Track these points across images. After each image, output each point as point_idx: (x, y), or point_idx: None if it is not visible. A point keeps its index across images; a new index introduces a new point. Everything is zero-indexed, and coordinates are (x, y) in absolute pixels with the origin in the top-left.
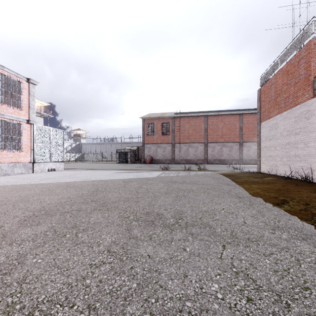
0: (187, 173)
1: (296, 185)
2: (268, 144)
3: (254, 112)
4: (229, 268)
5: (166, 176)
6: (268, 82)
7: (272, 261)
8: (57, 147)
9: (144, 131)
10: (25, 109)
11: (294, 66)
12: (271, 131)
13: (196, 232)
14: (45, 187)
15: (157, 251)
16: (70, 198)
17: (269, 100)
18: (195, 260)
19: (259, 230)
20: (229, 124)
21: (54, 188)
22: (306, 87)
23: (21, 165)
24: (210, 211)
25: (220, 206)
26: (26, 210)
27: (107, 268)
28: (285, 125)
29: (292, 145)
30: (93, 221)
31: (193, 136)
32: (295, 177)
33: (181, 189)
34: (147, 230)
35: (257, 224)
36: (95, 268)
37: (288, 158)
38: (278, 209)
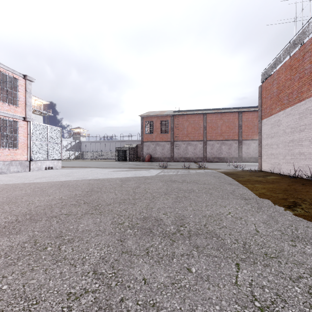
0: (187, 171)
1: (302, 185)
2: (270, 142)
3: (254, 110)
4: (250, 301)
5: (165, 175)
6: (270, 78)
7: (304, 290)
8: (55, 145)
9: (143, 129)
10: (21, 106)
11: (298, 60)
12: (273, 128)
13: (201, 244)
14: (38, 187)
15: (155, 272)
16: (62, 200)
17: (271, 97)
18: (203, 287)
19: (277, 241)
20: (228, 122)
21: (47, 188)
22: (311, 82)
23: (18, 163)
24: (215, 216)
25: (226, 210)
26: (10, 213)
27: (89, 301)
28: (288, 122)
29: (296, 143)
30: (82, 228)
31: (192, 133)
32: (299, 176)
33: (182, 189)
34: (144, 241)
35: (272, 233)
36: (74, 300)
37: (291, 156)
38: (291, 213)
